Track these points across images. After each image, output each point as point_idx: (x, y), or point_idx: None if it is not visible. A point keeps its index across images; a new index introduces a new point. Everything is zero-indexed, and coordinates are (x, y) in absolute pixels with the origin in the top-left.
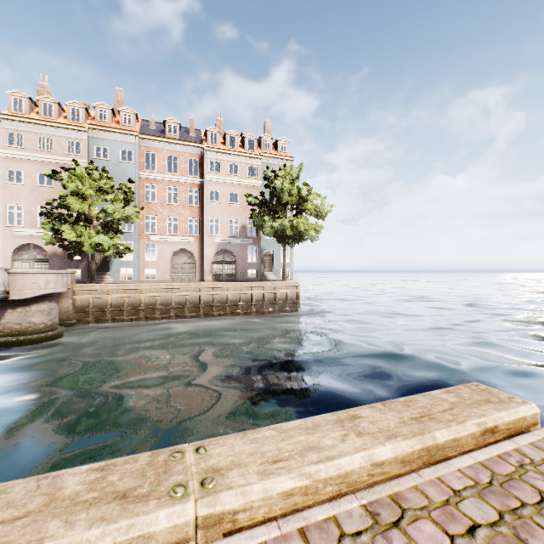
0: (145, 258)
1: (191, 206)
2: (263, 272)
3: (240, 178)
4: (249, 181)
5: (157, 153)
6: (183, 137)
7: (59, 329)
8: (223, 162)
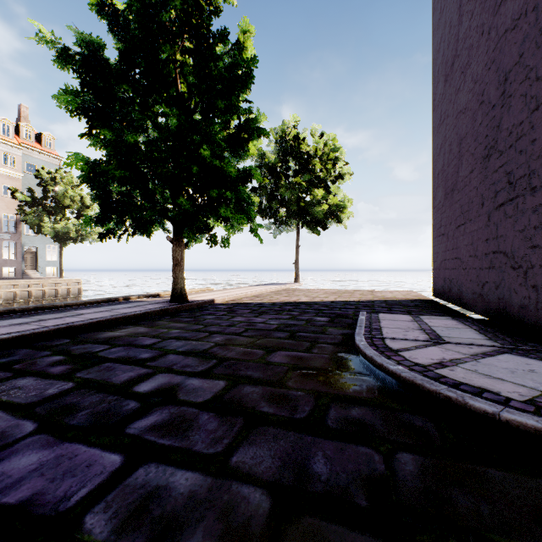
0: None
1: None
2: (24, 270)
3: None
4: (6, 170)
5: None
6: None
7: None
8: None
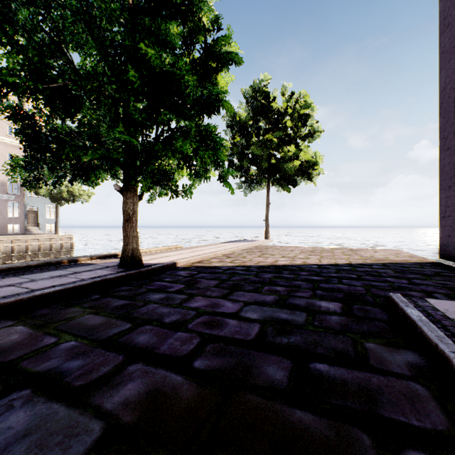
0: None
1: None
2: (26, 227)
3: None
4: (11, 140)
5: None
6: None
7: None
8: None
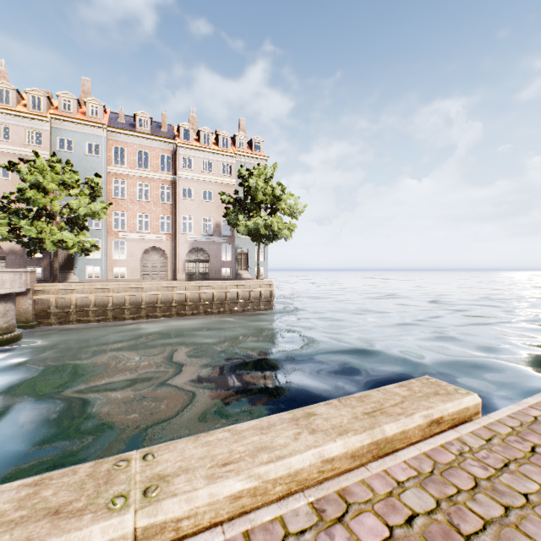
0: (114, 256)
1: (163, 203)
2: (237, 270)
3: (215, 176)
4: (223, 179)
5: (127, 147)
6: (154, 132)
7: (16, 332)
8: (196, 159)
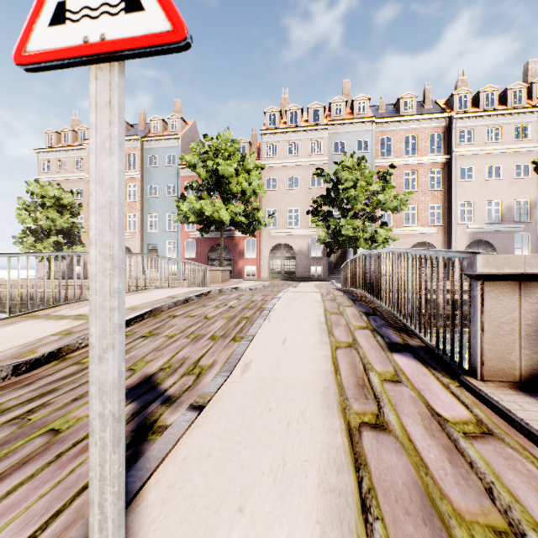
0: None
1: (432, 191)
2: None
3: (503, 145)
4: (518, 146)
5: (393, 136)
6: (418, 112)
7: None
8: (477, 129)
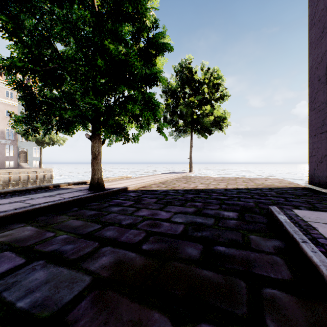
0: None
1: None
2: (19, 163)
3: None
4: (8, 101)
5: None
6: None
7: None
8: None
